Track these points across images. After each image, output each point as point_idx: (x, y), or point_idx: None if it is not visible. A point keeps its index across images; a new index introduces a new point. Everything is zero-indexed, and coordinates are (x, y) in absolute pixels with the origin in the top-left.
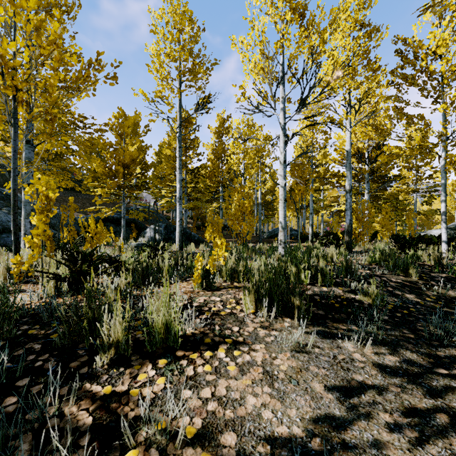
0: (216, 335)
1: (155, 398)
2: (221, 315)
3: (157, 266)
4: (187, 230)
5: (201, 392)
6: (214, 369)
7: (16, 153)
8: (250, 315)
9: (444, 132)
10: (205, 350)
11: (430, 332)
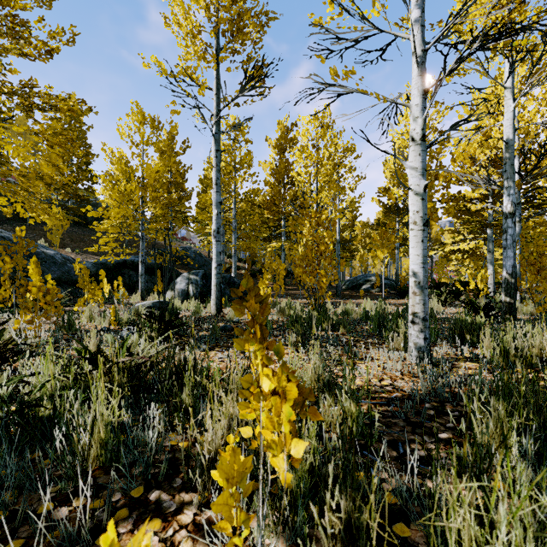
0: None
1: None
2: None
3: None
4: (235, 279)
5: None
6: None
7: None
8: None
9: None
10: None
11: None
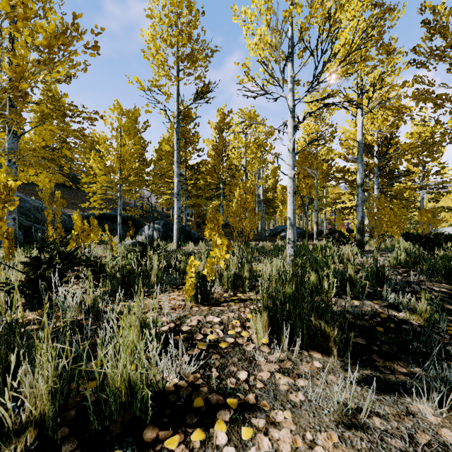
0: (213, 390)
1: None
2: (220, 349)
3: (144, 270)
4: (187, 228)
5: None
6: None
7: None
8: (262, 347)
9: None
10: (193, 427)
11: None
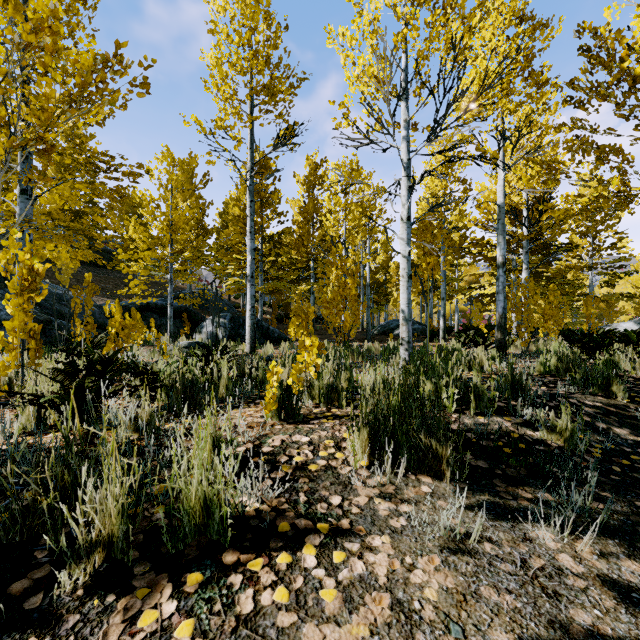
0: (301, 515)
1: None
2: (309, 472)
3: (210, 380)
4: (263, 323)
5: None
6: (293, 597)
7: None
8: (360, 470)
9: None
10: (278, 551)
11: None
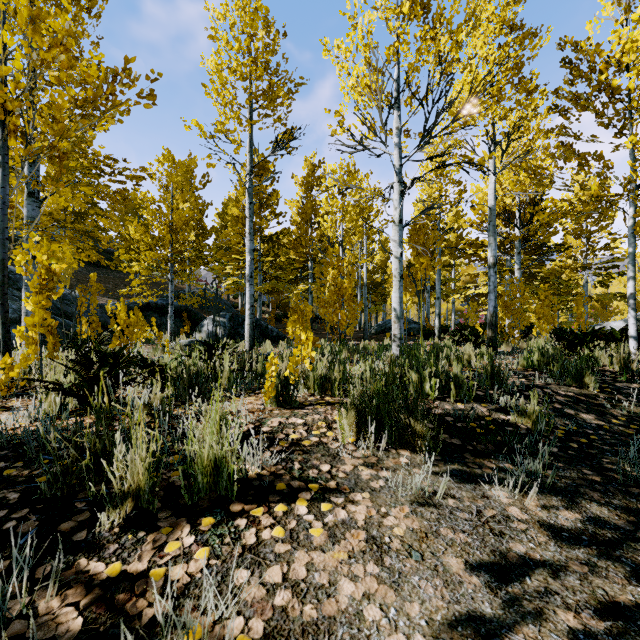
0: (295, 478)
1: (190, 584)
2: (303, 447)
3: (213, 373)
4: (262, 322)
5: (265, 574)
6: (288, 534)
7: (6, 206)
8: (348, 446)
9: (632, 178)
10: (276, 503)
11: (626, 473)
